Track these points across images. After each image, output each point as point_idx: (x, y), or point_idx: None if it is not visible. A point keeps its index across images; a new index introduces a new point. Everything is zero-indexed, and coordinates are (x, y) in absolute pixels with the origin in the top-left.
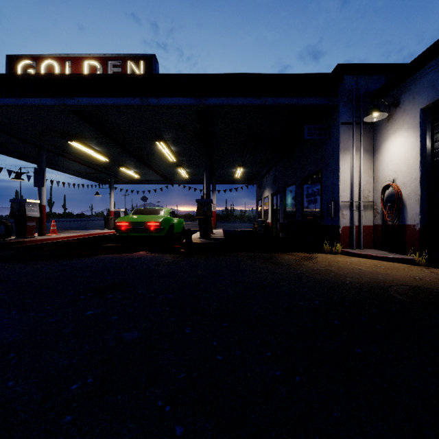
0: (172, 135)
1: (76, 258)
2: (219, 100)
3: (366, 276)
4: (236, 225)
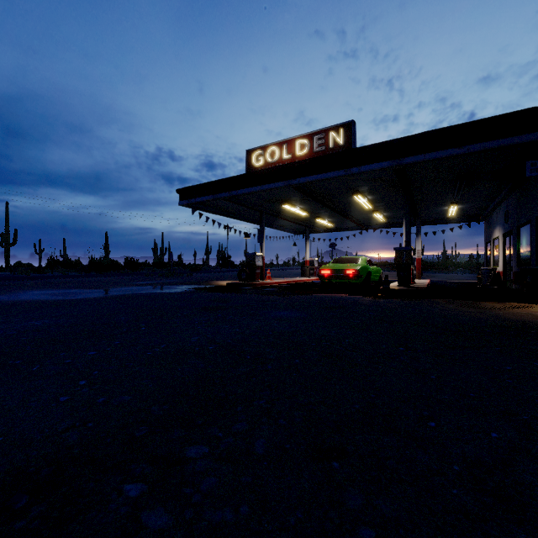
0: (369, 187)
1: (300, 295)
2: (416, 158)
3: None
4: (455, 276)
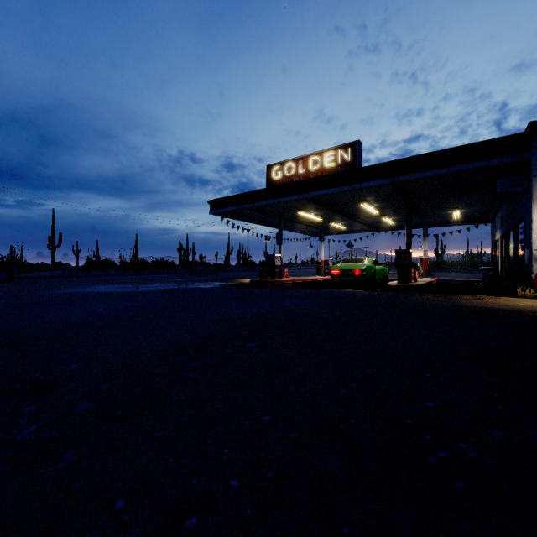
0: (373, 197)
1: (312, 289)
2: (407, 177)
3: (509, 306)
4: (470, 275)
